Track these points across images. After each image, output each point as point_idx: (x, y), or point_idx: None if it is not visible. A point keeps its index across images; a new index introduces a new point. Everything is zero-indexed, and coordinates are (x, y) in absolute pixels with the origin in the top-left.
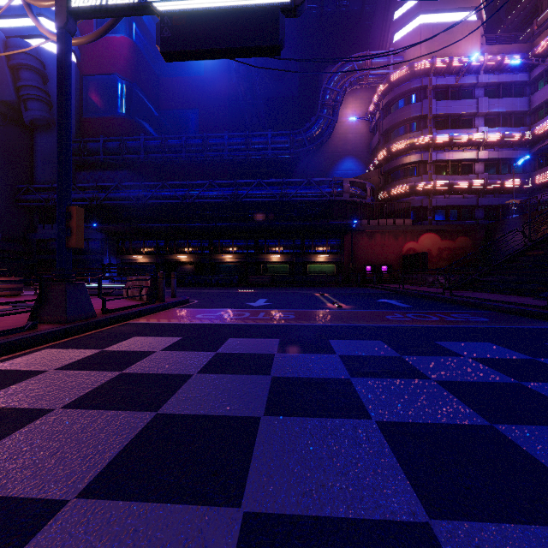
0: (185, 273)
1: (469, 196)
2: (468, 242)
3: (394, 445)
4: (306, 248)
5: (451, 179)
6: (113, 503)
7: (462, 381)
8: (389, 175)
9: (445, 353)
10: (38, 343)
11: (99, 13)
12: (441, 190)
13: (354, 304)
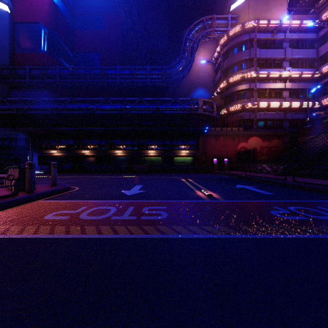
0: (86, 163)
1: (280, 113)
2: (279, 143)
3: None
4: (173, 146)
5: (269, 101)
6: None
7: None
8: (227, 98)
9: None
10: None
11: None
12: (262, 108)
13: (219, 191)
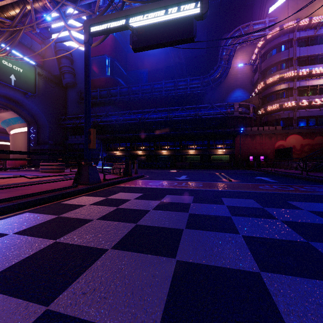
0: (141, 161)
1: None
2: None
3: (249, 245)
4: (211, 146)
5: (311, 98)
6: (125, 252)
7: (298, 221)
8: (265, 98)
9: (292, 207)
10: (78, 194)
11: (103, 32)
12: (303, 106)
13: (239, 179)
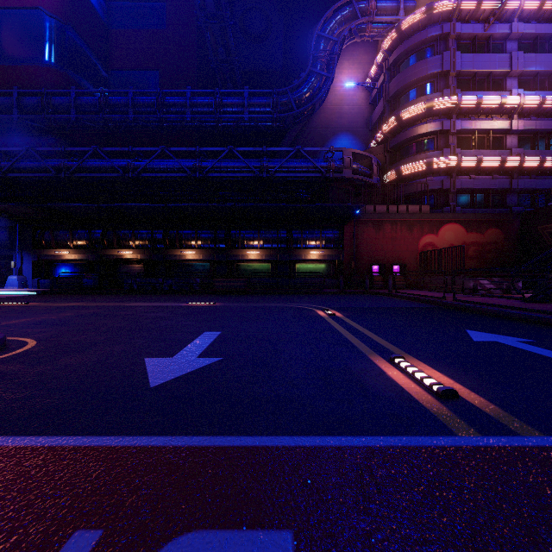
0: (123, 275)
1: (500, 177)
2: (500, 236)
3: None
4: (294, 242)
5: (479, 154)
6: None
7: None
8: (397, 151)
9: None
10: None
11: None
12: (466, 168)
13: (451, 361)
